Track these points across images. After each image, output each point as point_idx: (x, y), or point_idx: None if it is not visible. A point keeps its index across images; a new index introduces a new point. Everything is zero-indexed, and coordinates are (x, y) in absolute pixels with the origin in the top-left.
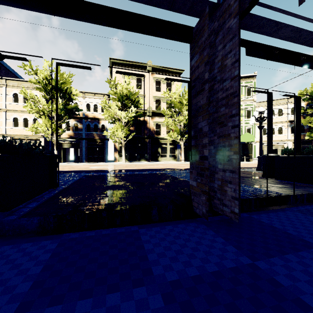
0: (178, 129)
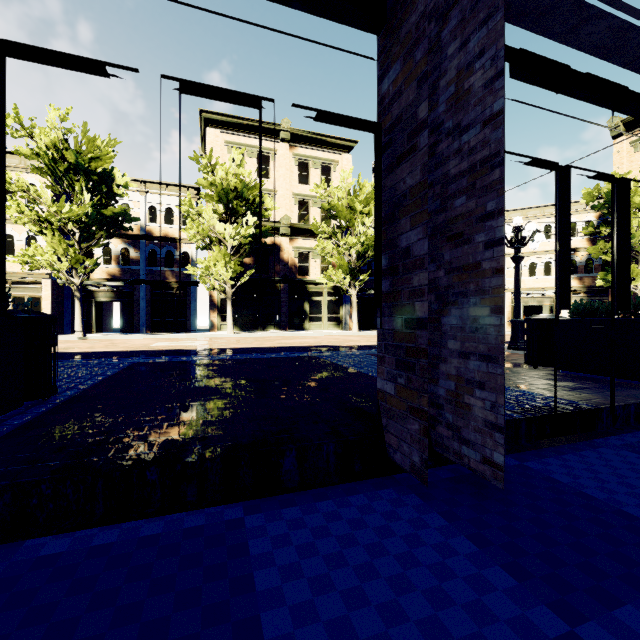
0: (345, 263)
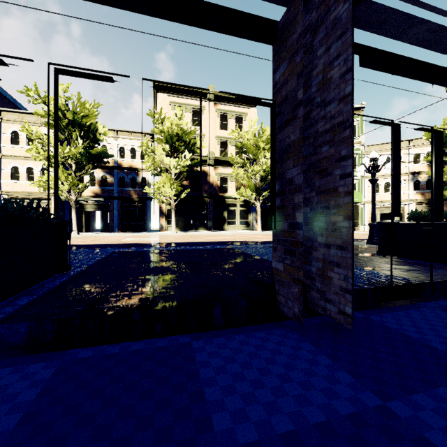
0: (252, 184)
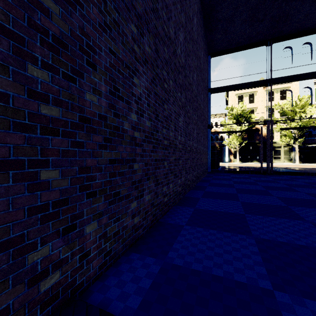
0: (290, 134)
